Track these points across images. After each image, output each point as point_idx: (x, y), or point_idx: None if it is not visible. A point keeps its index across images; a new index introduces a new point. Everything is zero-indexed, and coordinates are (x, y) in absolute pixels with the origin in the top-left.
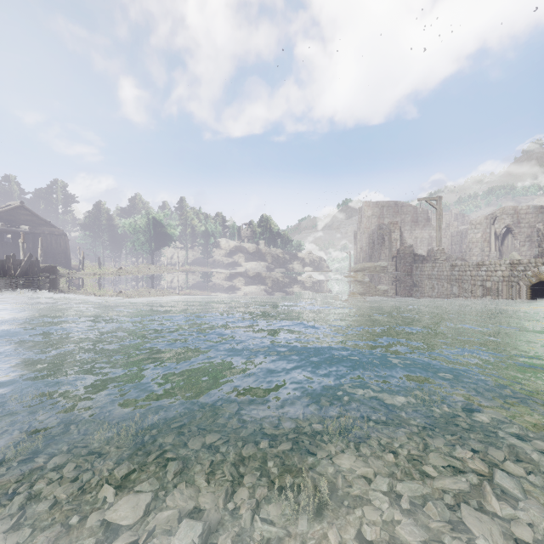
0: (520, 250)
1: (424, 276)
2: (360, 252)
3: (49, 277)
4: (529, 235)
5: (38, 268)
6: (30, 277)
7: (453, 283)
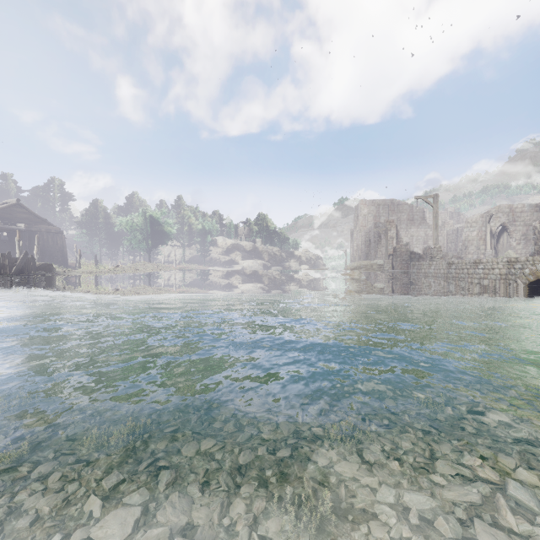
0: (515, 248)
1: (421, 274)
2: (357, 250)
3: (45, 275)
4: (524, 234)
5: (34, 266)
6: (25, 275)
7: (450, 281)
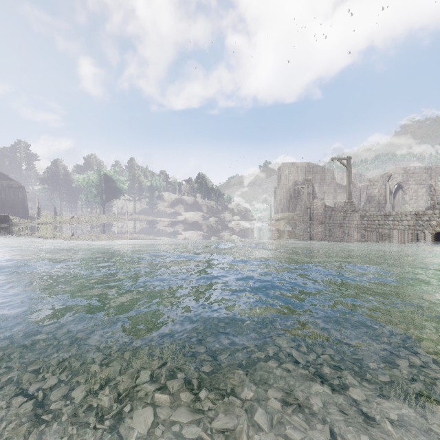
0: (409, 203)
1: (336, 225)
2: (279, 204)
3: (0, 226)
4: (415, 191)
5: None
6: None
7: (362, 231)
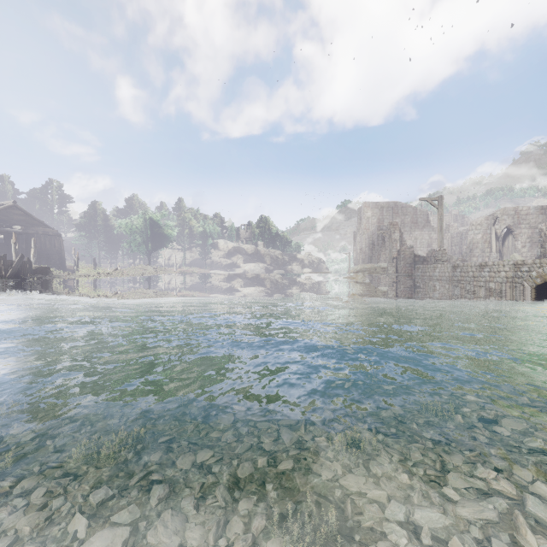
0: (521, 251)
1: (425, 277)
2: (360, 254)
3: (42, 278)
4: (529, 236)
5: (30, 269)
6: (21, 278)
7: (455, 284)
